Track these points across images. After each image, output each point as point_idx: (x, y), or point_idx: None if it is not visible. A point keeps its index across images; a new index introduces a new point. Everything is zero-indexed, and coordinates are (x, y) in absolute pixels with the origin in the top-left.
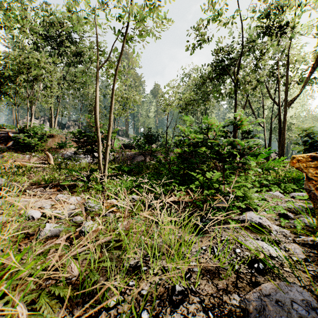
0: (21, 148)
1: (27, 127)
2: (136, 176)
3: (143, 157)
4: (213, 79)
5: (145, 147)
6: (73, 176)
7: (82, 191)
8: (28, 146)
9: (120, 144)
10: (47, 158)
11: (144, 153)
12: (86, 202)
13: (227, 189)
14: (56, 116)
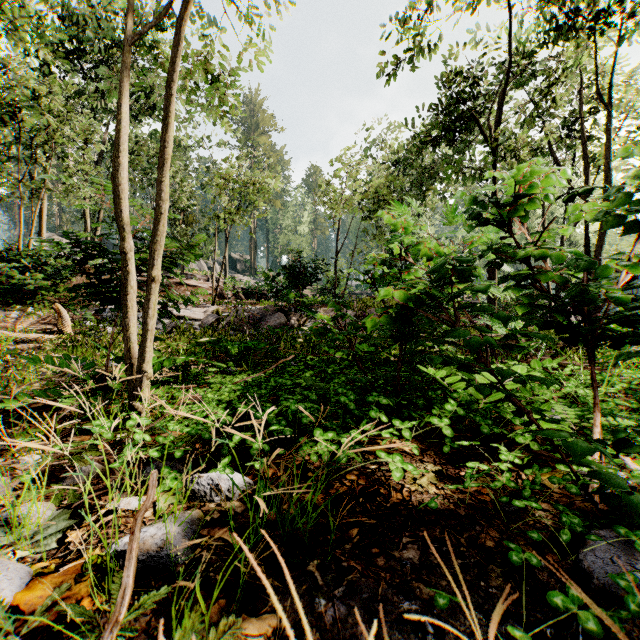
0: (6, 297)
1: (20, 250)
2: (257, 370)
3: (283, 317)
4: (439, 143)
5: (290, 295)
6: (99, 365)
7: (59, 435)
8: (21, 291)
9: (237, 288)
10: (59, 320)
11: (287, 307)
12: (2, 521)
13: (626, 460)
14: (98, 228)
